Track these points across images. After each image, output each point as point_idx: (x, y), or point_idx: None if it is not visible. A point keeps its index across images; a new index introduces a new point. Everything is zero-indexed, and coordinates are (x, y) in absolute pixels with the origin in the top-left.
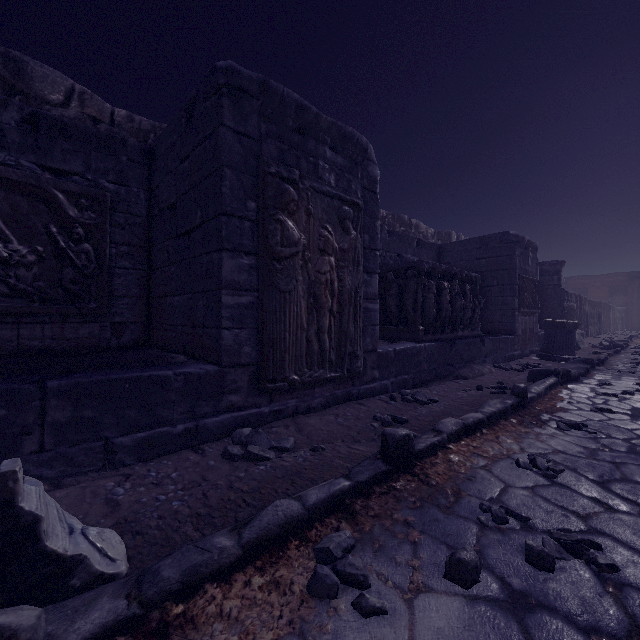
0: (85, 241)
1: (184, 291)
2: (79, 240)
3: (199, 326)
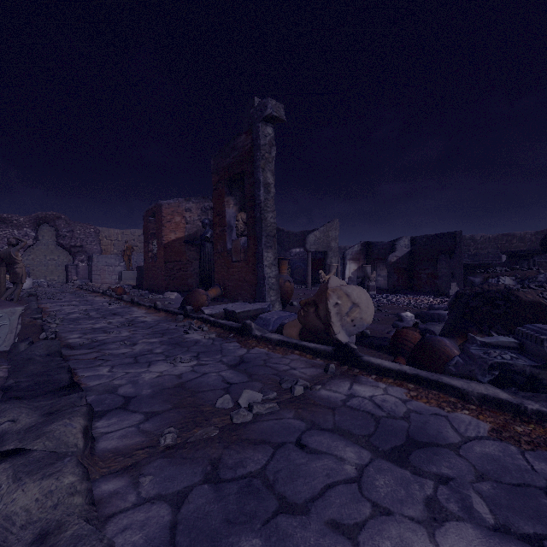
0: None
1: None
2: None
3: None
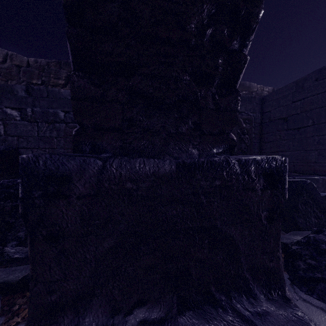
0: (246, 134)
1: (296, 150)
2: (245, 134)
3: (311, 162)
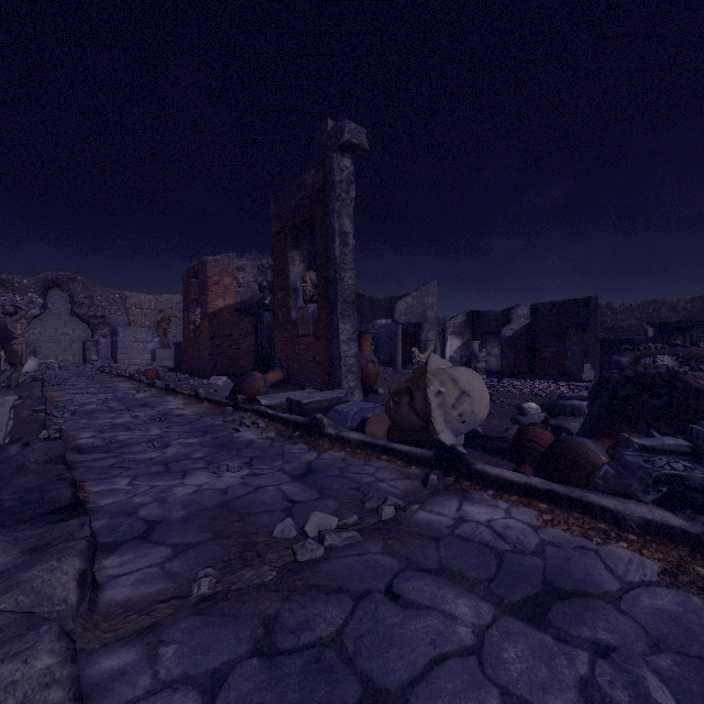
0: None
1: None
2: None
3: None
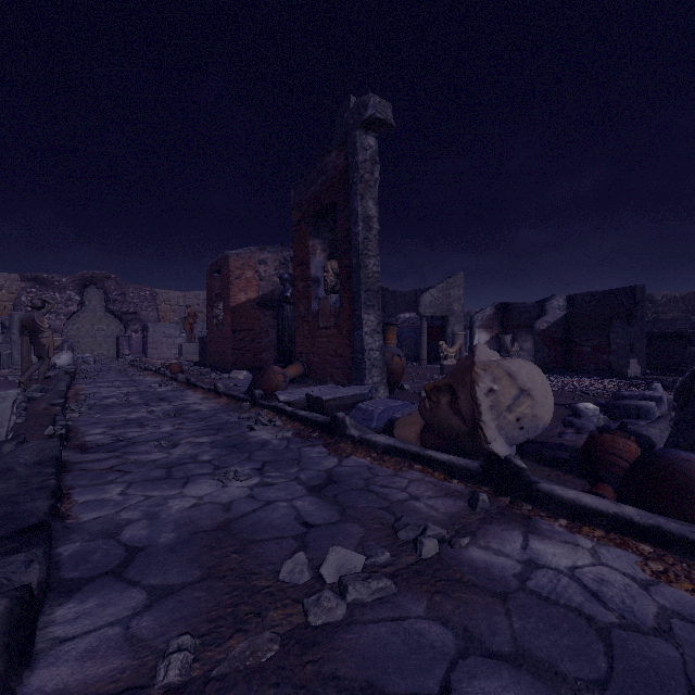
0: None
1: None
2: None
3: None
